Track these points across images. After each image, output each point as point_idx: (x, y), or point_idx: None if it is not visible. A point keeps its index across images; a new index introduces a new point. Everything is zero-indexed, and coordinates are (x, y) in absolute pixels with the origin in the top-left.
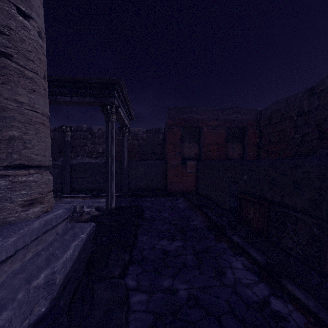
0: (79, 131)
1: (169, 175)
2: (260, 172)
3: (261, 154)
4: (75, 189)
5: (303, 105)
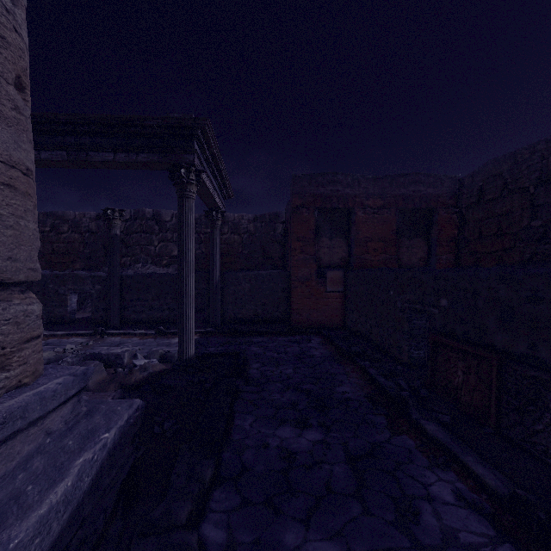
0: (138, 219)
1: (294, 295)
2: (477, 294)
3: (463, 258)
4: (130, 320)
5: (549, 165)
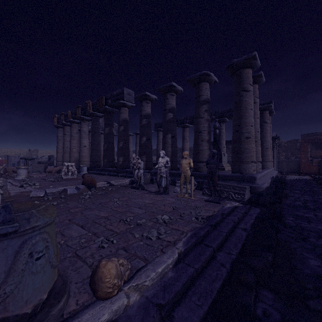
0: None
1: (301, 166)
2: None
3: None
4: None
5: None
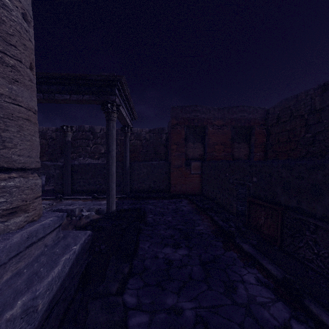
0: (81, 131)
1: (172, 176)
2: (271, 174)
3: (269, 154)
4: (76, 190)
5: (315, 103)
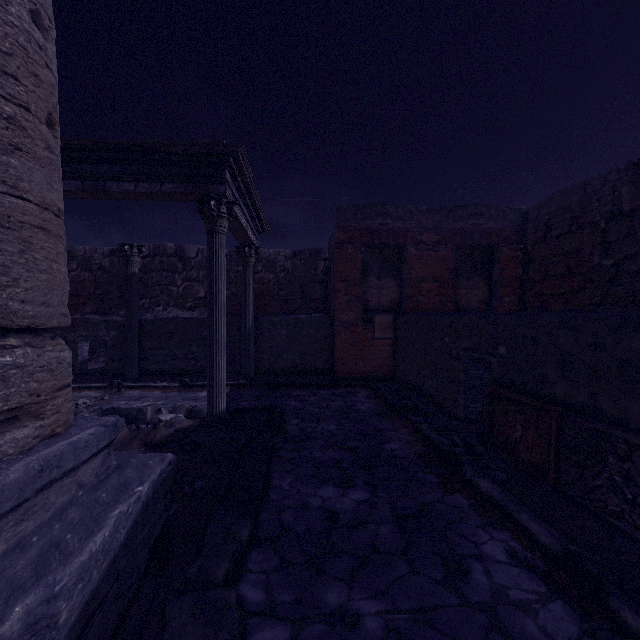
0: (159, 255)
1: (338, 342)
2: (537, 340)
3: (528, 301)
4: (150, 371)
5: (621, 198)
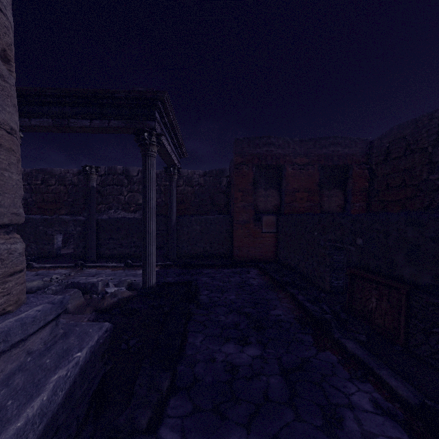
0: (111, 174)
1: (236, 235)
2: (388, 234)
3: (373, 205)
4: (104, 255)
5: None
